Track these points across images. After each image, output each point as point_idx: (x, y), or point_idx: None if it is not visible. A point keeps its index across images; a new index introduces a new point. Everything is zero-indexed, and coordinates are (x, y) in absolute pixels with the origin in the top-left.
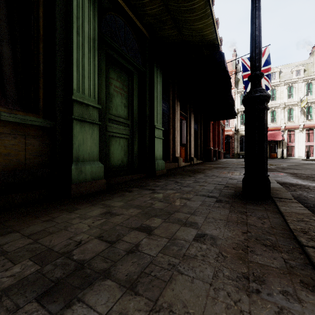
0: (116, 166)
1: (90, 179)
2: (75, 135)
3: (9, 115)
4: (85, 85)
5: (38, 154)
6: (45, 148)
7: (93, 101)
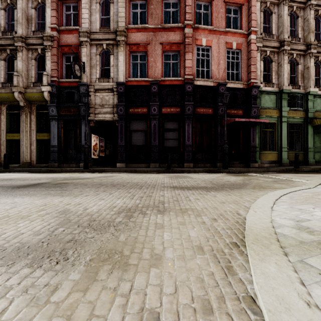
0: (316, 161)
1: (311, 162)
2: (308, 154)
3: (299, 152)
4: (310, 144)
5: (302, 158)
6: (302, 157)
7: (312, 147)
